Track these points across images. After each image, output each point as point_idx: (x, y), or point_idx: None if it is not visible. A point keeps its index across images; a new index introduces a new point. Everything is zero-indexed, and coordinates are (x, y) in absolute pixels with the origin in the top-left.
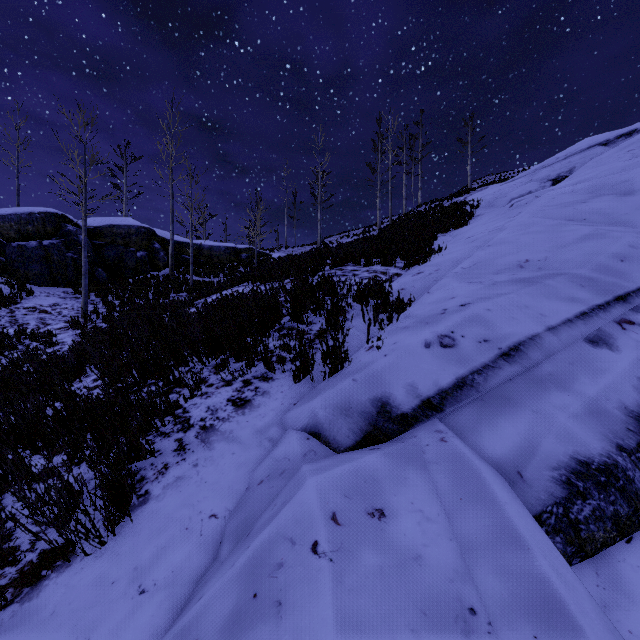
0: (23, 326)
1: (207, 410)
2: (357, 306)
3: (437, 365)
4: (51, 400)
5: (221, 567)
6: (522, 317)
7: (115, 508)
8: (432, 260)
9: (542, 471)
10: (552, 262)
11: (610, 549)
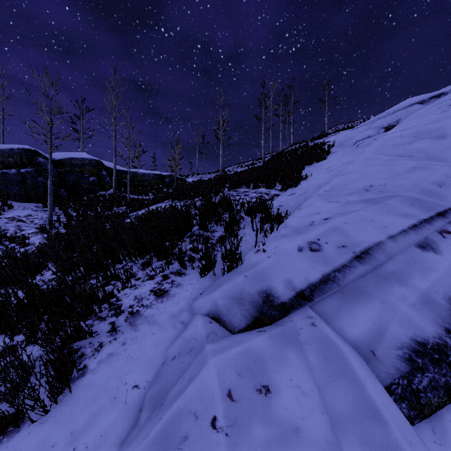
0: (4, 231)
1: (135, 299)
2: (248, 218)
3: (308, 265)
4: (18, 290)
5: (139, 433)
6: (370, 228)
7: (58, 382)
8: (301, 184)
9: (390, 350)
10: (389, 187)
11: (442, 410)
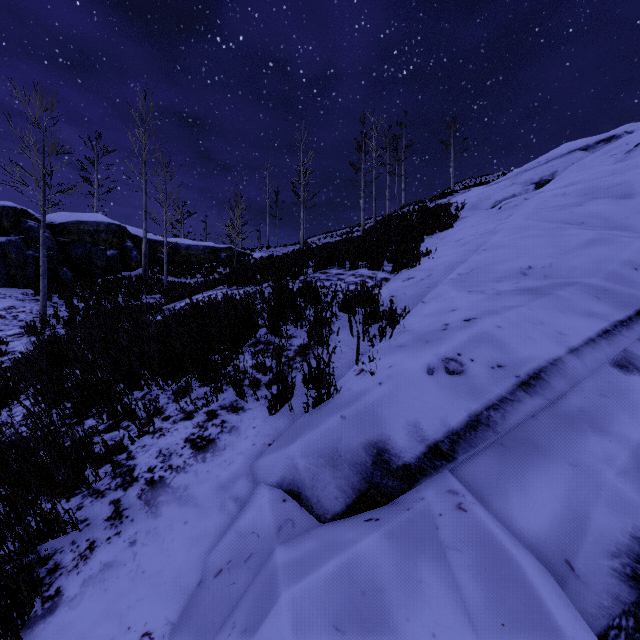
0: None
1: (158, 455)
2: (343, 316)
3: (444, 398)
4: None
5: None
6: (538, 336)
7: None
8: (422, 264)
9: (598, 559)
10: (558, 269)
11: None
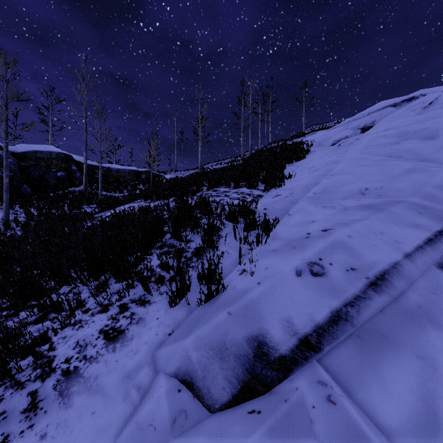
0: None
1: (75, 346)
2: (229, 224)
3: (310, 296)
4: None
5: None
6: (380, 244)
7: None
8: (286, 185)
9: None
10: (388, 190)
11: None
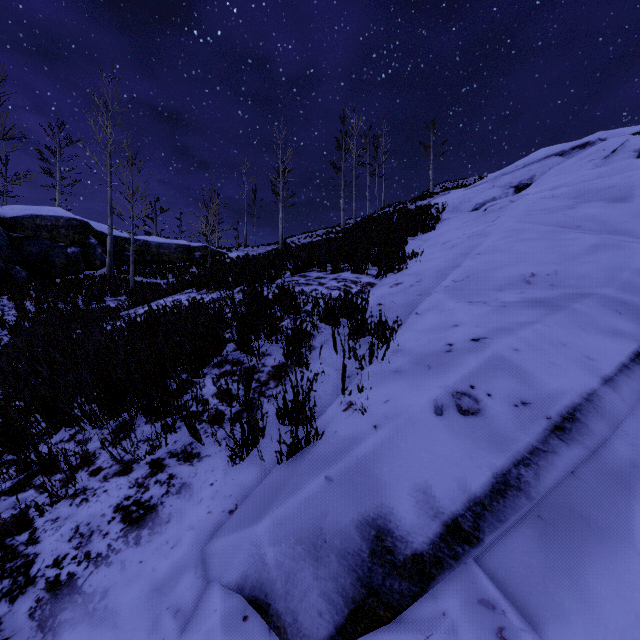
0: None
1: (72, 536)
2: (325, 328)
3: (459, 449)
4: None
5: None
6: (564, 362)
7: None
8: (409, 268)
9: None
10: (566, 277)
11: None
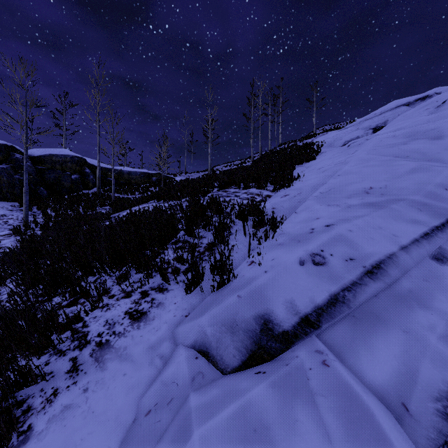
0: None
1: (105, 324)
2: (239, 222)
3: (312, 282)
4: None
5: None
6: (378, 237)
7: None
8: (294, 185)
9: (426, 403)
10: (391, 189)
11: None
